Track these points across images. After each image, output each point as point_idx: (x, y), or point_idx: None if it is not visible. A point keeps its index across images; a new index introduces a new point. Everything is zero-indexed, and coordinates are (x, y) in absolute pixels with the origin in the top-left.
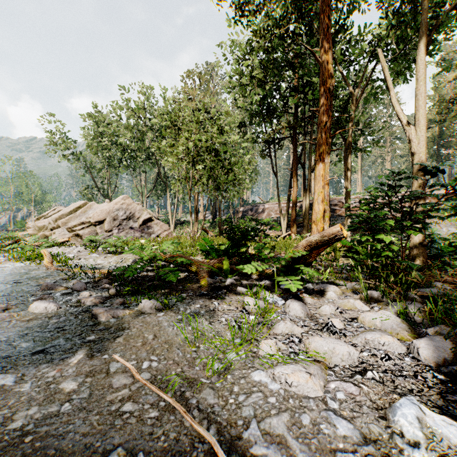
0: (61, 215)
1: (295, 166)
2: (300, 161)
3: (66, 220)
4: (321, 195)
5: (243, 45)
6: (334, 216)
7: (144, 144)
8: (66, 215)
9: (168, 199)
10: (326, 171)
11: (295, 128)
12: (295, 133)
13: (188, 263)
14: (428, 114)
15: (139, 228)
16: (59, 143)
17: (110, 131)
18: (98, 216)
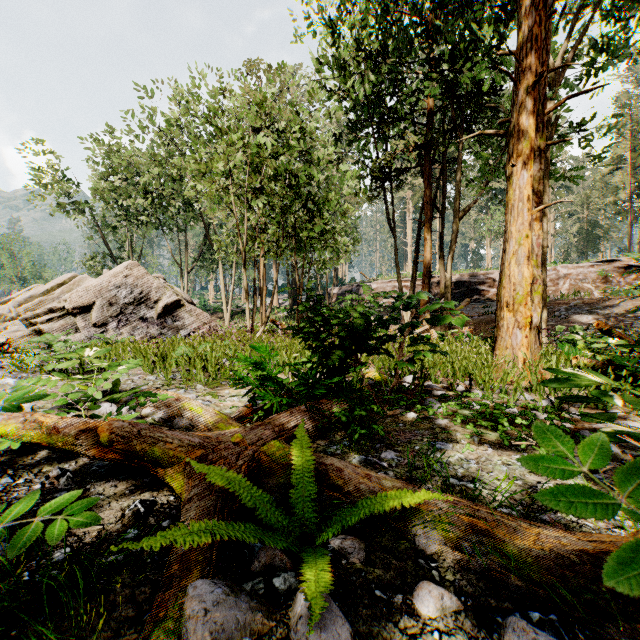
0: (29, 297)
1: (428, 215)
2: (435, 207)
3: (34, 305)
4: (526, 243)
5: (341, 1)
6: (481, 300)
7: (181, 186)
8: (38, 297)
9: (220, 274)
10: (536, 190)
11: (428, 150)
12: (429, 159)
13: (158, 454)
14: (616, 148)
15: (157, 320)
16: (47, 184)
17: (125, 163)
18: (79, 298)
